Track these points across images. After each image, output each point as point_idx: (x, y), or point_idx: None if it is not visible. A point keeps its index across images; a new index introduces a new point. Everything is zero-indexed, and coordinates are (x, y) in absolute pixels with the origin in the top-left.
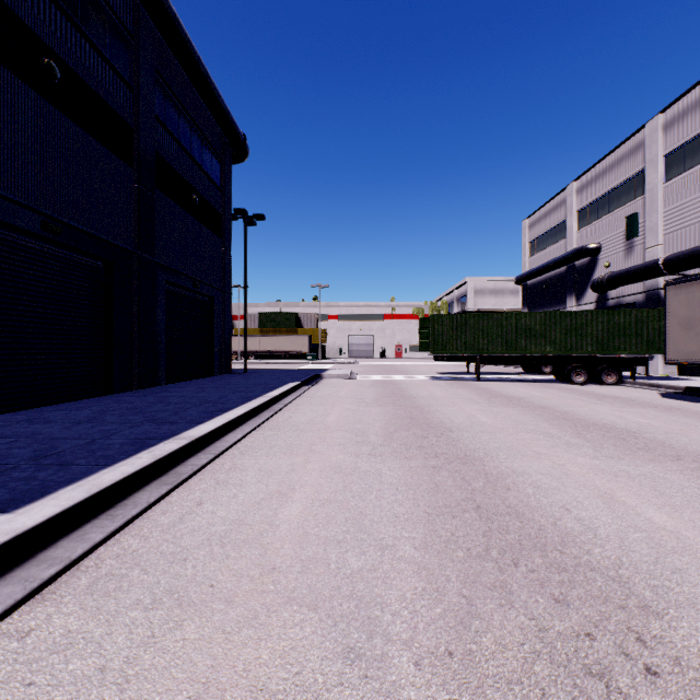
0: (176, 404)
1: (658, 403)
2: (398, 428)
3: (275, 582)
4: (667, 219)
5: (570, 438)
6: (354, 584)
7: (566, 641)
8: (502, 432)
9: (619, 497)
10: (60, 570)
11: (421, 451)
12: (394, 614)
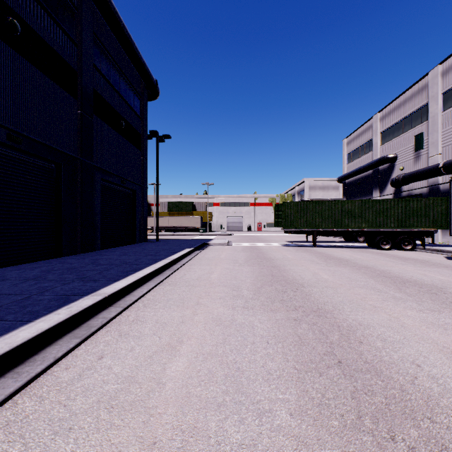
0: (103, 264)
1: (447, 263)
2: (264, 283)
3: None
4: (444, 136)
5: (394, 292)
6: None
7: None
8: (342, 287)
9: None
10: None
11: (283, 304)
12: None
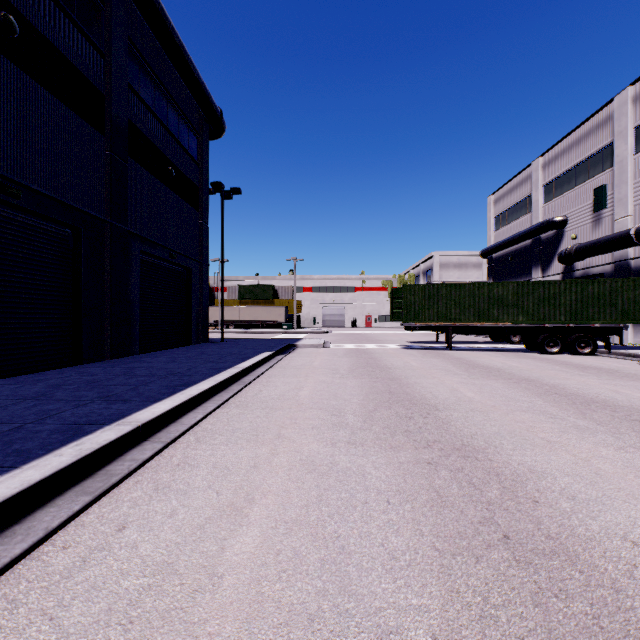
0: (140, 376)
1: None
2: (378, 405)
3: None
4: (637, 190)
5: (576, 419)
6: None
7: None
8: (495, 411)
9: None
10: None
11: (409, 437)
12: None
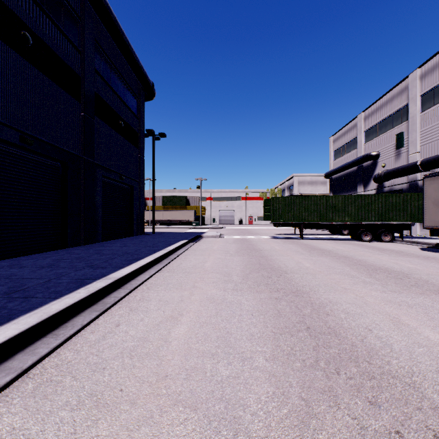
0: (107, 254)
1: (419, 254)
2: (251, 271)
3: (166, 387)
4: (422, 136)
5: (365, 277)
6: (224, 389)
7: (381, 438)
8: (320, 274)
9: (404, 320)
10: (14, 377)
11: (267, 287)
12: (253, 414)
